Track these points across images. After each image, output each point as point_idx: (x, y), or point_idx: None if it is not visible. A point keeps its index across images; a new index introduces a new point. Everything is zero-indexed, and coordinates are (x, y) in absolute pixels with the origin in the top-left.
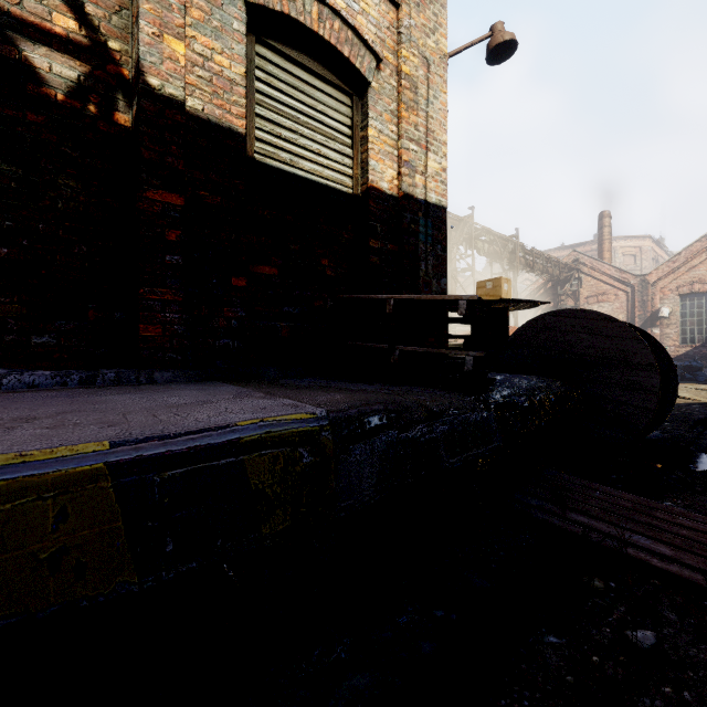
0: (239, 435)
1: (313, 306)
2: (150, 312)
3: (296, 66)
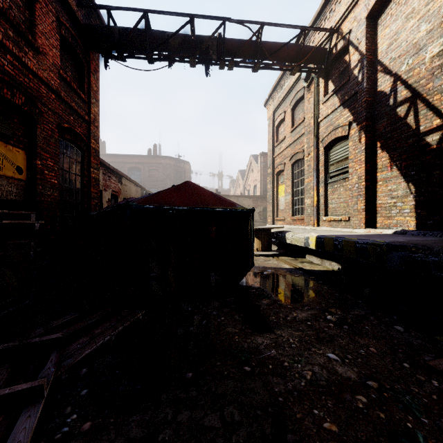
0: (368, 241)
1: None
2: None
3: None
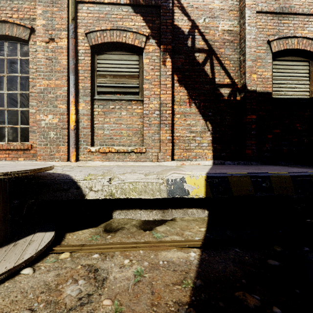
0: (309, 174)
1: (292, 141)
2: (248, 147)
3: (286, 61)
